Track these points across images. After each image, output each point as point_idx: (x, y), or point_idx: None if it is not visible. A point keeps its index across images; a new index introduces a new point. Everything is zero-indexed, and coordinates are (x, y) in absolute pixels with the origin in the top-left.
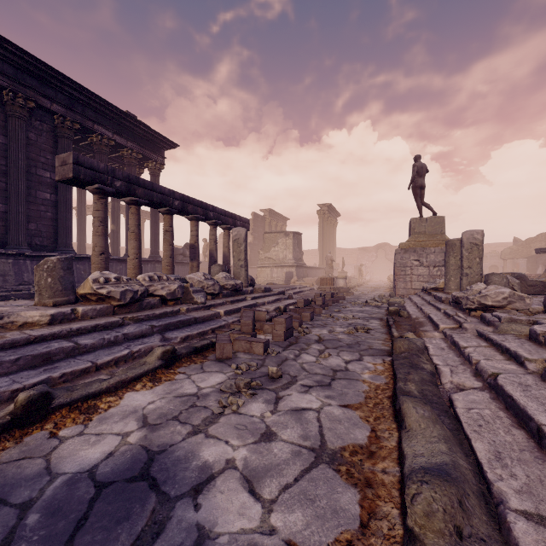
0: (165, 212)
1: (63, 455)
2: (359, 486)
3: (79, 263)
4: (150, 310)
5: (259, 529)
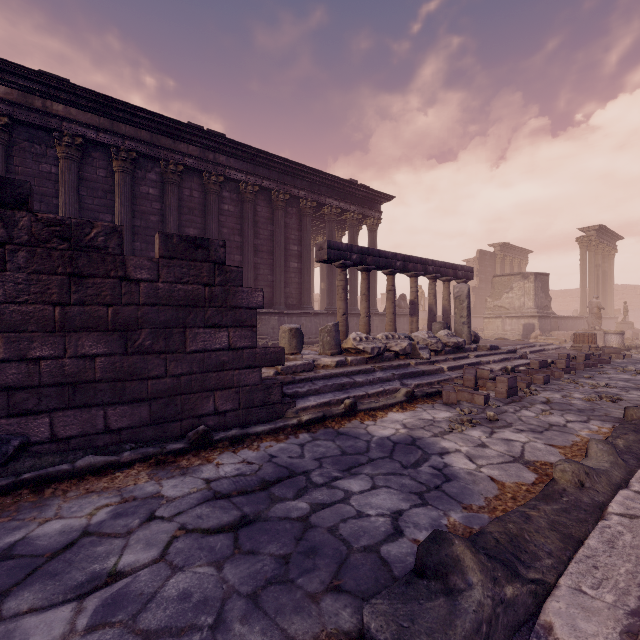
0: (388, 273)
1: (371, 430)
2: (539, 475)
3: (316, 318)
4: (388, 362)
5: (474, 470)
